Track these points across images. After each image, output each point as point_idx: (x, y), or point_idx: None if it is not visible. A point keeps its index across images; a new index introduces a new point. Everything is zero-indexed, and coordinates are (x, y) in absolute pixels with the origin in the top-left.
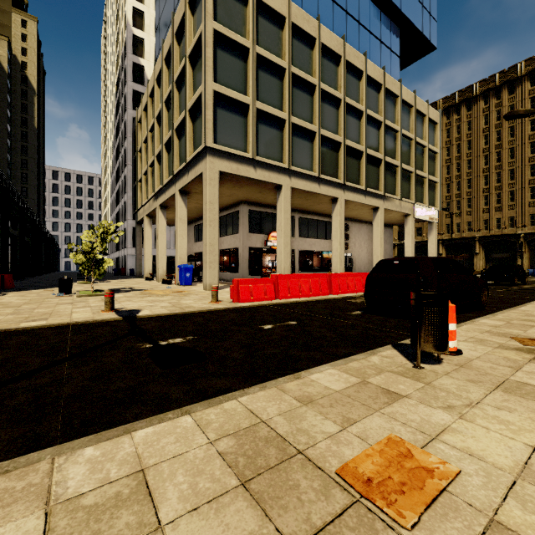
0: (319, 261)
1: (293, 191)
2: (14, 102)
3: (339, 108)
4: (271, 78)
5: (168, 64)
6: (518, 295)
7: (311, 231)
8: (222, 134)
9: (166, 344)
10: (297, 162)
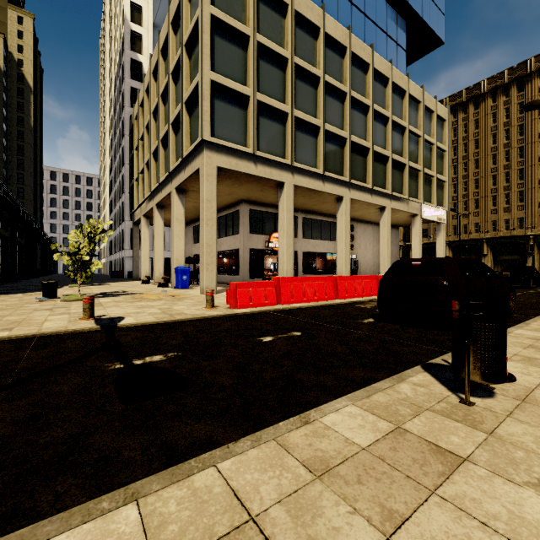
0: (323, 263)
1: (296, 189)
2: (10, 100)
3: (345, 102)
4: (272, 68)
5: (164, 56)
6: (539, 299)
7: (314, 231)
8: (220, 127)
9: (141, 364)
10: (300, 158)
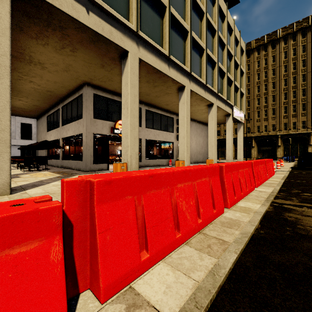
0: (158, 150)
1: (141, 69)
2: None
3: None
4: None
5: None
6: None
7: (155, 123)
8: None
9: None
10: (146, 32)
